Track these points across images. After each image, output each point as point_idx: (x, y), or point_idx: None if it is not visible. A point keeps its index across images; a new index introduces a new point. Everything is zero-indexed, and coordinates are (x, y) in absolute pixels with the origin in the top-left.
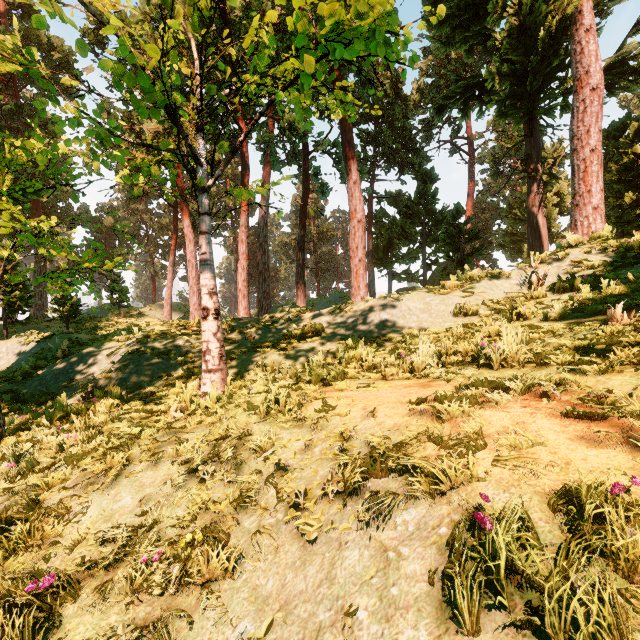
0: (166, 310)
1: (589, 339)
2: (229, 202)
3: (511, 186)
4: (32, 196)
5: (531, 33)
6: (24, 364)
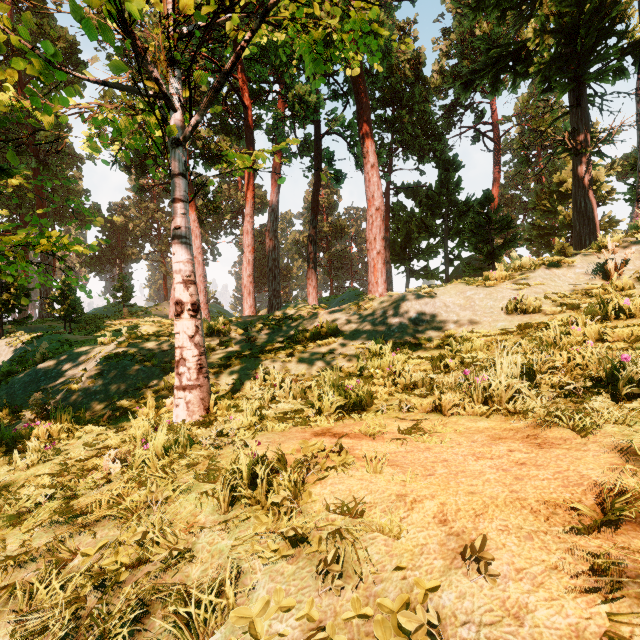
0: (172, 309)
1: None
2: (240, 199)
3: (536, 177)
4: (0, 176)
5: None
6: None
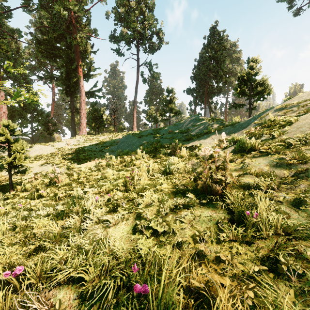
0: None
1: (70, 154)
2: None
3: None
4: None
5: (70, 78)
6: None
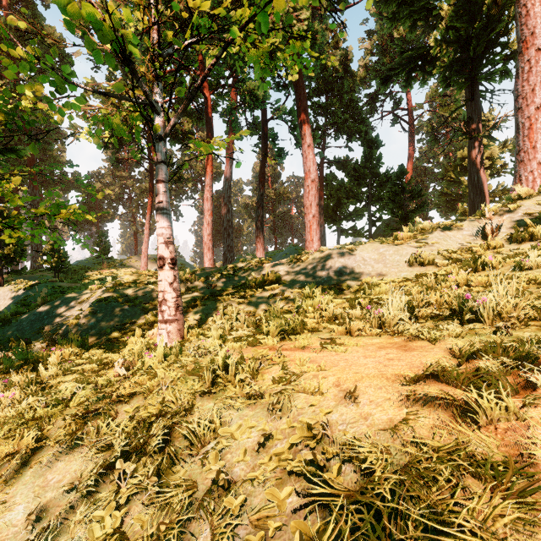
0: (143, 262)
1: None
2: (199, 169)
3: (445, 153)
4: (11, 155)
5: (476, 1)
6: (6, 310)
